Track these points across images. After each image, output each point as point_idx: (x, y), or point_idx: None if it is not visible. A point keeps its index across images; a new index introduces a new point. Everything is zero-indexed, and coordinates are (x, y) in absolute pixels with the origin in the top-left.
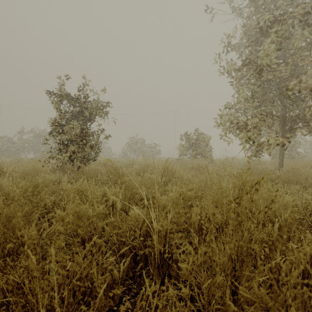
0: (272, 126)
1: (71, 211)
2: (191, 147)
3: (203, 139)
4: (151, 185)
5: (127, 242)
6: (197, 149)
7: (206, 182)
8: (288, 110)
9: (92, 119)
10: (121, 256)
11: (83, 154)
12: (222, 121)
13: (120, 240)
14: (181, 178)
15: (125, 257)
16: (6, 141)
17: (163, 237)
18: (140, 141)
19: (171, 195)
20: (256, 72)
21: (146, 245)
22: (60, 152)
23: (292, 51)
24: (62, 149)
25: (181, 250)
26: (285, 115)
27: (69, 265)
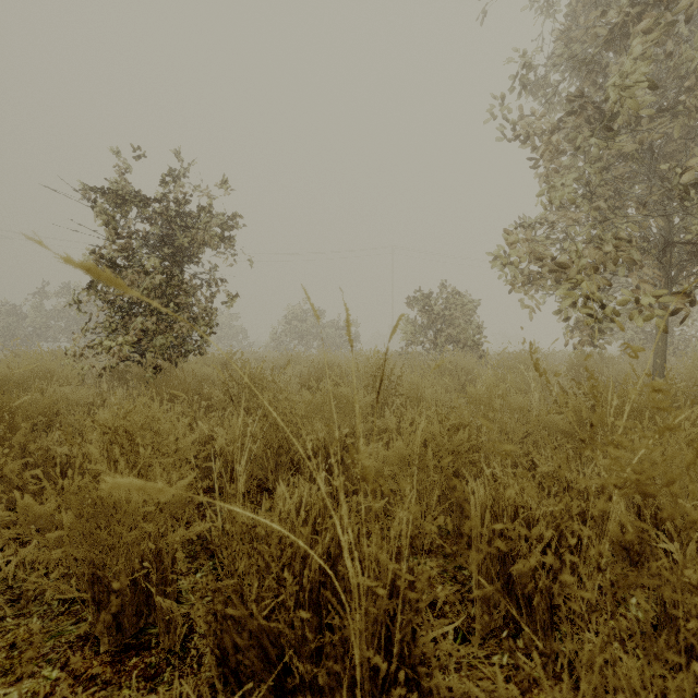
0: (641, 266)
1: (75, 500)
2: (434, 326)
3: (461, 305)
4: (338, 415)
5: (251, 623)
6: (448, 329)
7: (488, 405)
8: (680, 229)
9: (193, 251)
10: (229, 674)
11: (170, 337)
12: (514, 255)
13: (224, 615)
14: (417, 396)
15: (241, 678)
16: (3, 312)
17: (384, 612)
18: (312, 314)
19: (400, 444)
20: (606, 128)
21: (319, 623)
22: (112, 334)
23: (694, 77)
24: (118, 325)
25: (439, 631)
26: (671, 240)
27: (54, 694)
